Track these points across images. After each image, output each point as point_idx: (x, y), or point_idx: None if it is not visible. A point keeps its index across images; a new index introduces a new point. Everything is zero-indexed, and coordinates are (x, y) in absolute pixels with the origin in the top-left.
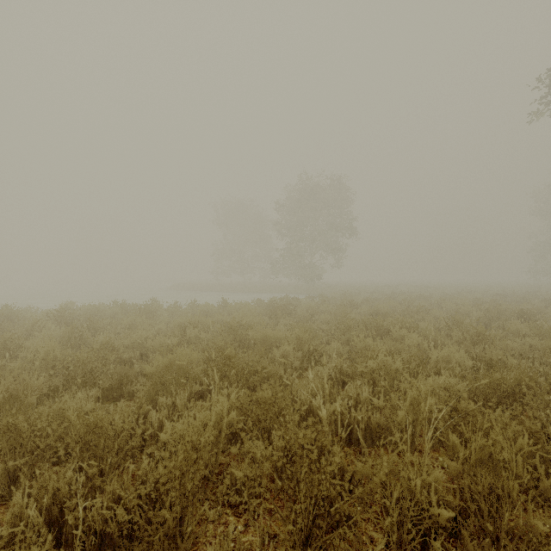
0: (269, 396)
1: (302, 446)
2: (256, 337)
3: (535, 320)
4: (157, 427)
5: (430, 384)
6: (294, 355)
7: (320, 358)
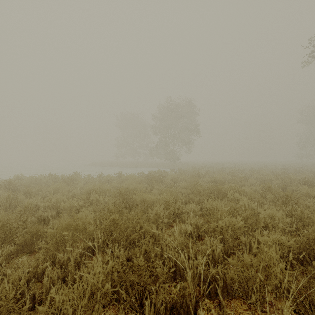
0: (141, 263)
1: (171, 309)
2: (137, 200)
3: (313, 185)
4: (48, 285)
5: (290, 259)
6: (163, 214)
7: (181, 215)
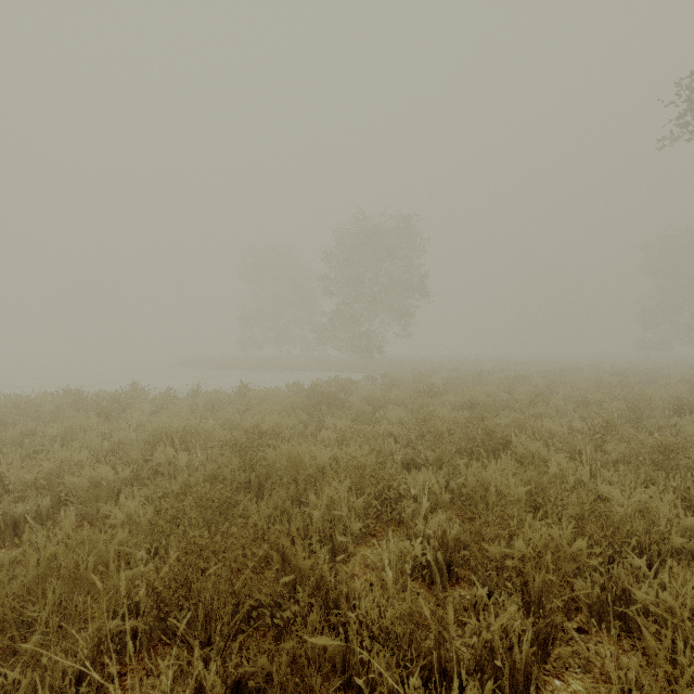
0: None
1: None
2: (278, 465)
3: None
4: None
5: None
6: (349, 506)
7: (398, 503)
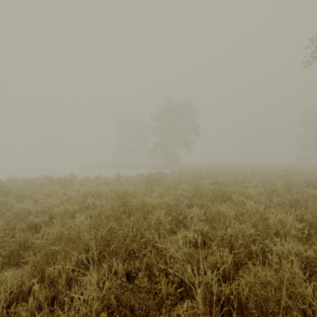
0: (144, 284)
1: None
2: (137, 204)
3: None
4: (34, 308)
5: None
6: (165, 219)
7: (184, 220)
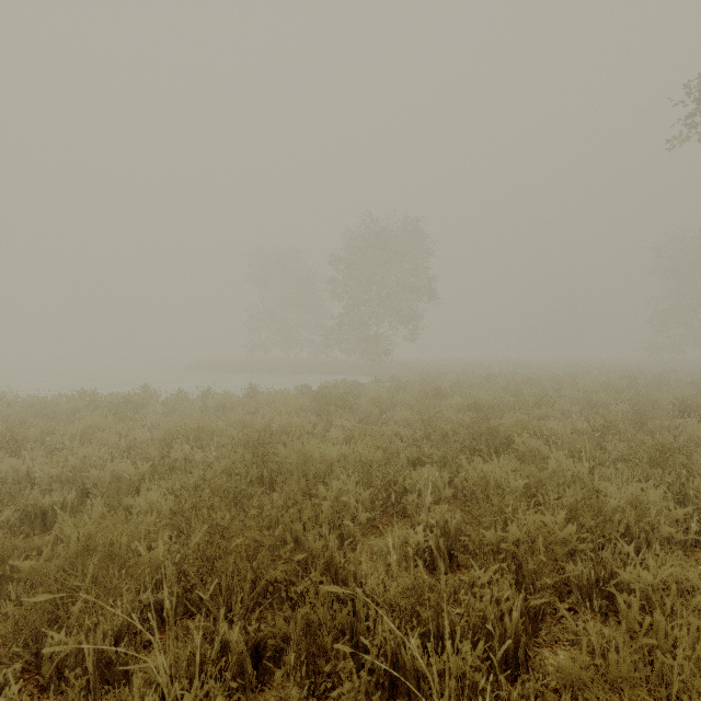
0: None
1: None
2: (289, 461)
3: None
4: None
5: None
6: (357, 498)
7: (403, 497)
